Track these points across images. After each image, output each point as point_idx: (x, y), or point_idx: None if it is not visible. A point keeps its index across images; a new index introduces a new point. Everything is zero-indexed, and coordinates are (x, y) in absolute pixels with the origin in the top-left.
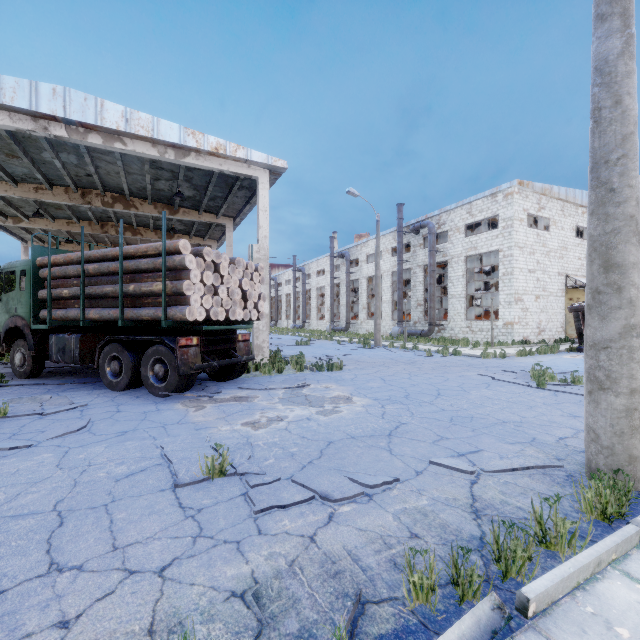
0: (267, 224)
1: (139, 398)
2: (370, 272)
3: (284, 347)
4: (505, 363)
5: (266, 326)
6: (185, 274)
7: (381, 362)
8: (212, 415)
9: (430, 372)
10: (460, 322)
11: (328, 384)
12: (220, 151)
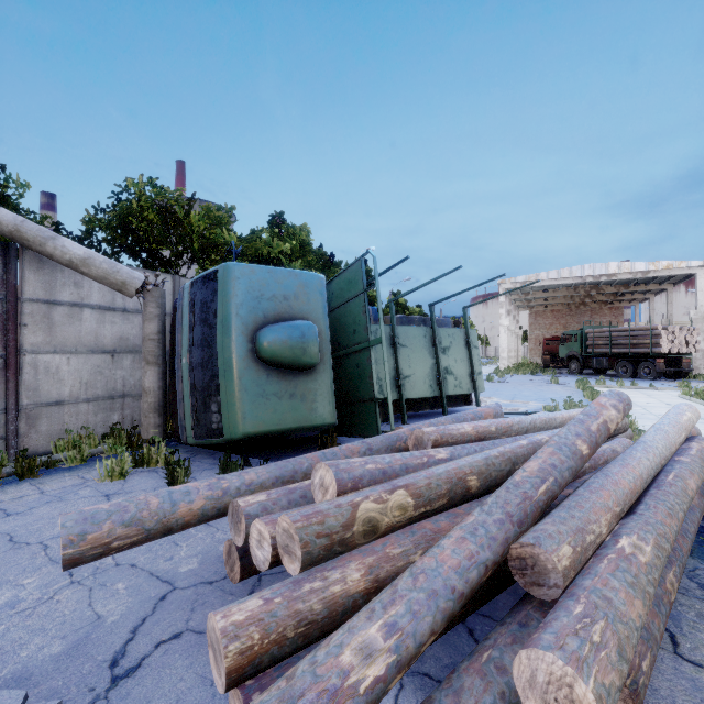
0: (702, 298)
1: (638, 380)
2: None
3: None
4: None
5: (701, 356)
6: (659, 337)
7: None
8: (674, 383)
9: None
10: None
11: None
12: (669, 267)
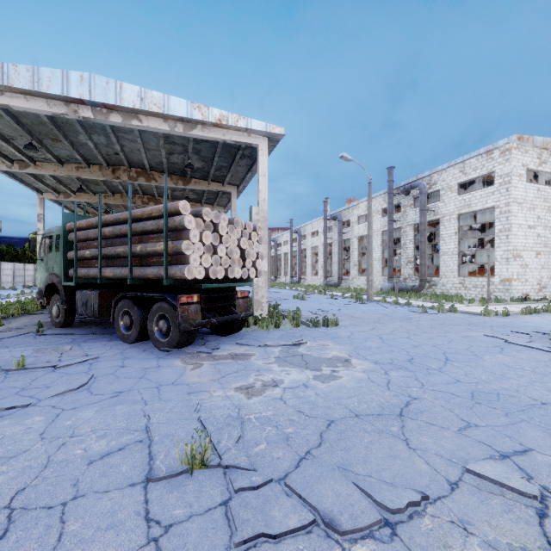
0: (266, 188)
1: (145, 352)
2: (361, 232)
3: (282, 301)
4: (510, 322)
5: (265, 283)
6: (185, 234)
7: (376, 318)
8: (207, 375)
9: (430, 331)
10: (452, 278)
11: (324, 342)
12: (223, 122)
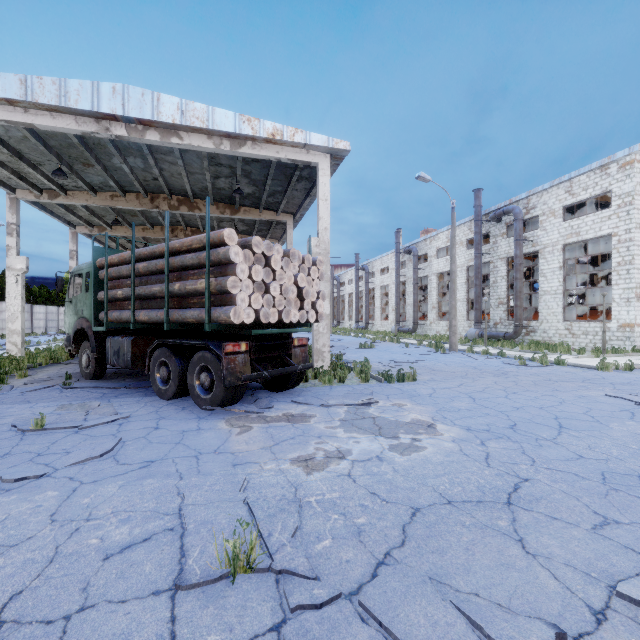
0: (327, 215)
1: (184, 410)
2: (441, 268)
3: (346, 350)
4: (637, 378)
5: (326, 328)
6: (231, 269)
7: (462, 372)
8: (257, 442)
9: (533, 389)
10: (556, 323)
11: (400, 401)
12: (277, 137)
